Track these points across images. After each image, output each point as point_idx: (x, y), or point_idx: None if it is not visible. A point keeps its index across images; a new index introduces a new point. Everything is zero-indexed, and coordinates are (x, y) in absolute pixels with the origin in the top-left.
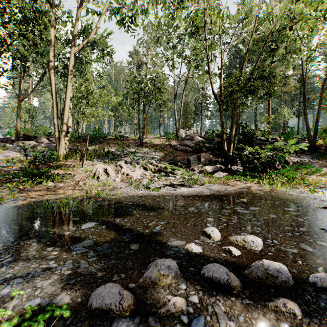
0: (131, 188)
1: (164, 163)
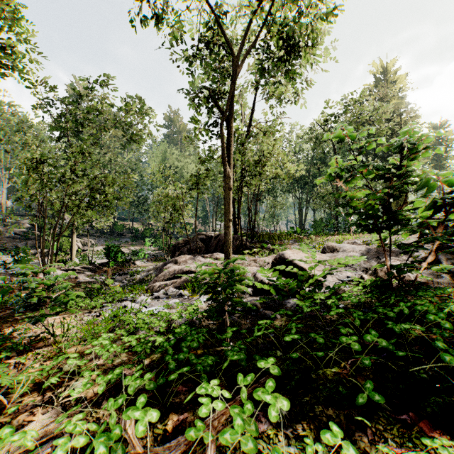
0: None
1: None
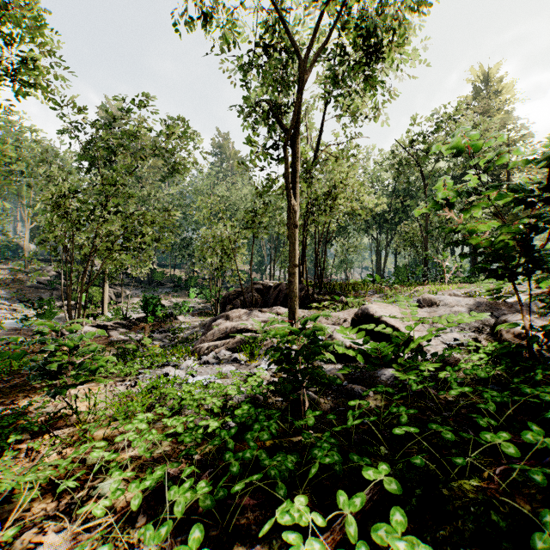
0: (6, 321)
1: (20, 303)
